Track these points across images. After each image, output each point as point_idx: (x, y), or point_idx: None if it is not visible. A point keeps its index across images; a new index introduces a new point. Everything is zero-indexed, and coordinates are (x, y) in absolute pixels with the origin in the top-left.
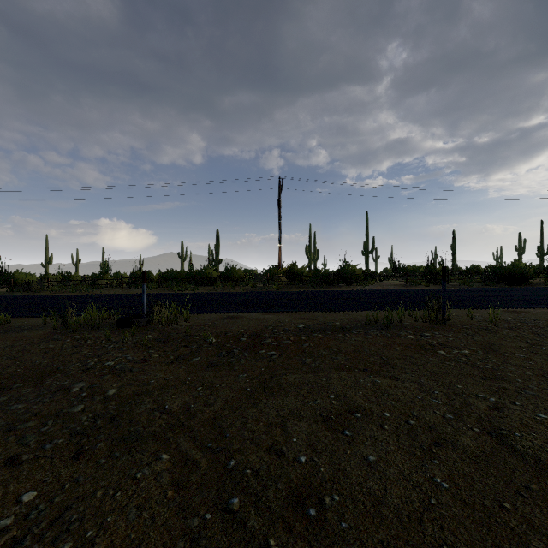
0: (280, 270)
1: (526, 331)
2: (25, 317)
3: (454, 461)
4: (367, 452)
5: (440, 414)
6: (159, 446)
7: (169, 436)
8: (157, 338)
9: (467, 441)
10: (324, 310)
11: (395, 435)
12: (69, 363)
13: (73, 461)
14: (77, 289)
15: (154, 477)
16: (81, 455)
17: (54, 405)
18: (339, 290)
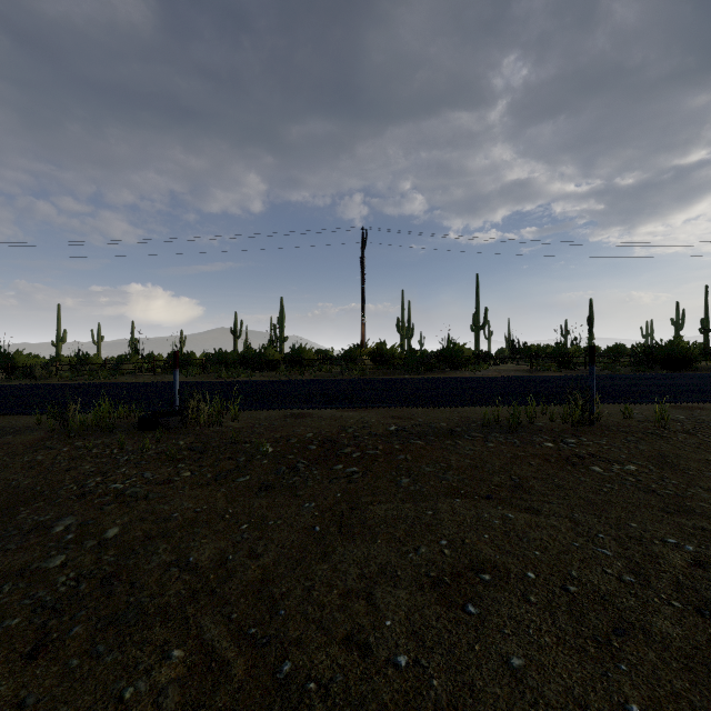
0: (363, 350)
1: (710, 437)
2: (14, 414)
3: (652, 666)
4: (508, 649)
5: (614, 575)
6: (170, 633)
7: (189, 613)
8: (192, 446)
9: (667, 626)
10: (423, 405)
11: (548, 614)
12: (60, 484)
13: (26, 661)
14: (95, 376)
15: (153, 698)
16: (43, 649)
17: (20, 555)
18: (442, 377)
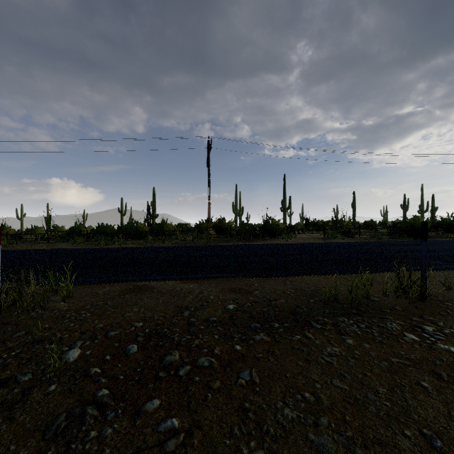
0: (209, 224)
1: None
2: None
3: None
4: None
5: None
6: None
7: None
8: None
9: None
10: (258, 274)
11: None
12: None
13: None
14: None
15: None
16: None
17: None
18: (266, 244)
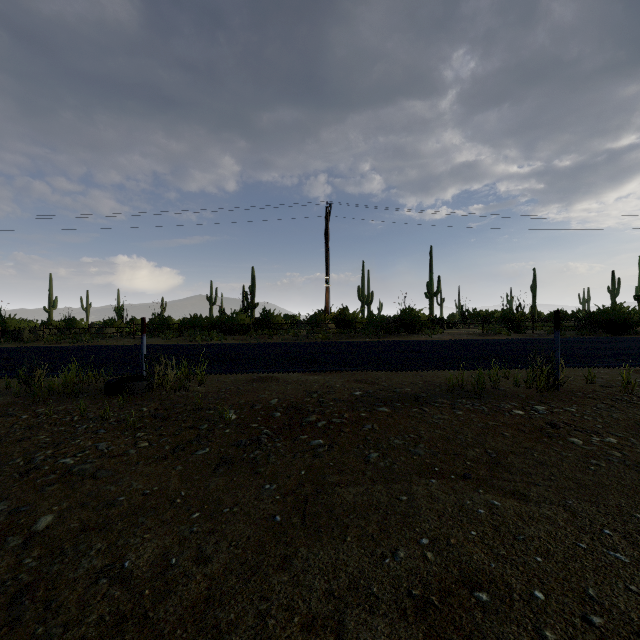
0: (327, 315)
1: None
2: None
3: None
4: None
5: None
6: None
7: None
8: (155, 413)
9: None
10: (386, 369)
11: None
12: (7, 458)
13: None
14: (78, 339)
15: None
16: None
17: None
18: (401, 341)
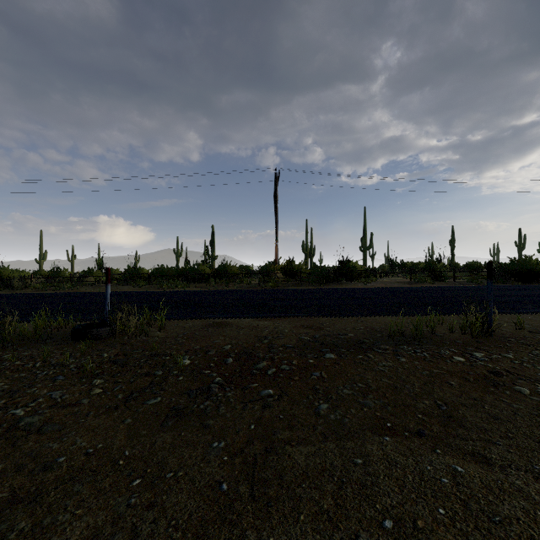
0: (276, 266)
1: None
2: None
3: None
4: None
5: None
6: None
7: None
8: (114, 358)
9: None
10: (330, 314)
11: None
12: None
13: None
14: (61, 287)
15: None
16: None
17: None
18: (340, 288)
